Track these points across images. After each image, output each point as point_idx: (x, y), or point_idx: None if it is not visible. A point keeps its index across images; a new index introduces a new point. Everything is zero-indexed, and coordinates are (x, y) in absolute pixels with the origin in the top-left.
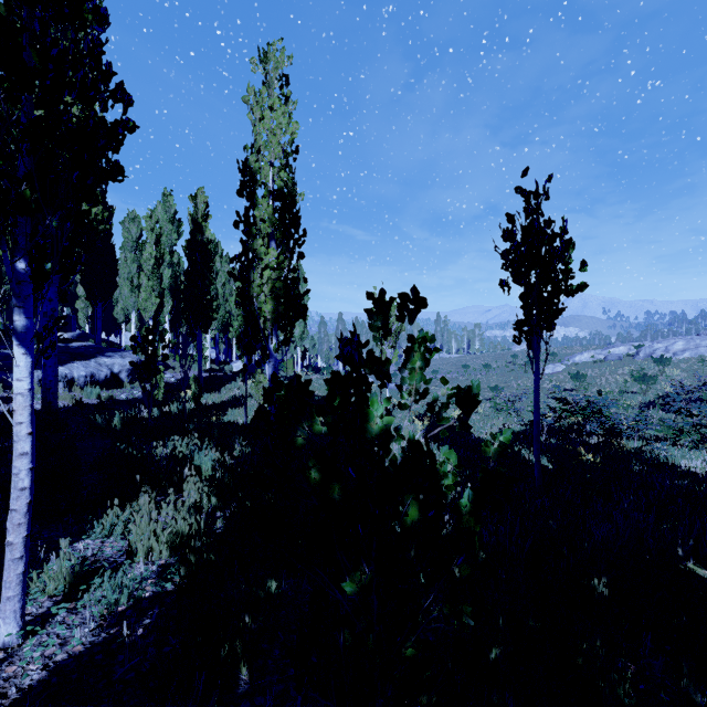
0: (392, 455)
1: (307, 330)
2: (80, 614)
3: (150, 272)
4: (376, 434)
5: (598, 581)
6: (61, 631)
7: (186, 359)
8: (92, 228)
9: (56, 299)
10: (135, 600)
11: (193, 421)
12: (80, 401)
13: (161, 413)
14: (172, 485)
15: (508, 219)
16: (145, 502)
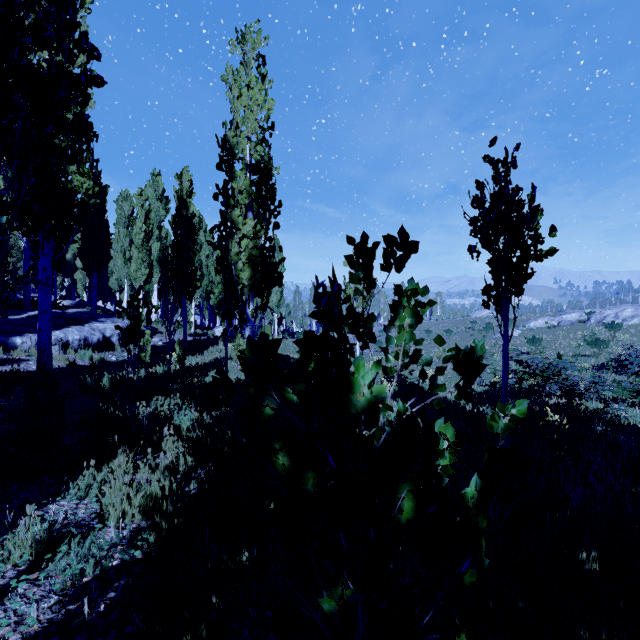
0: (376, 428)
1: (283, 298)
2: (42, 586)
3: (140, 245)
4: (361, 408)
5: (582, 551)
6: (19, 606)
7: (170, 324)
8: (83, 202)
9: (51, 268)
10: (100, 570)
11: (177, 381)
12: (73, 363)
13: (147, 374)
14: (152, 444)
15: (477, 186)
16: (123, 461)
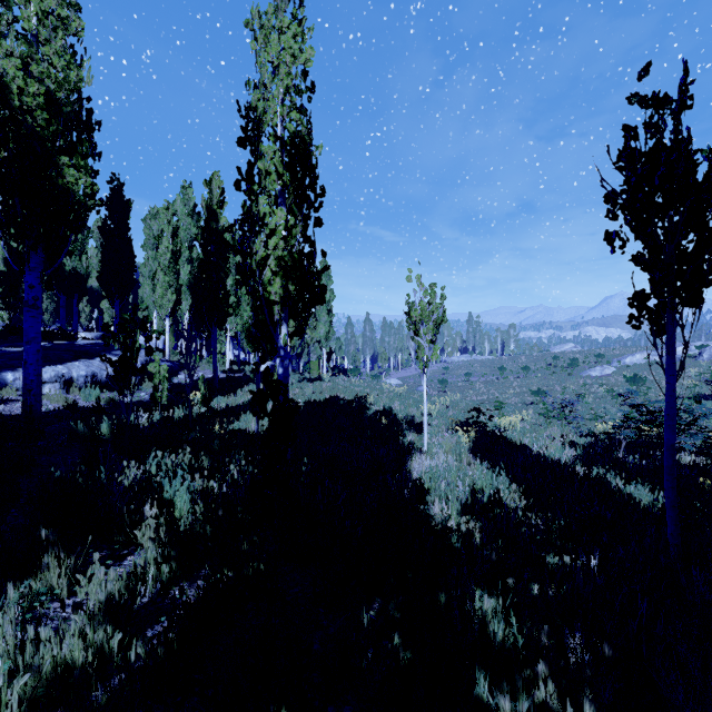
0: None
1: (333, 330)
2: None
3: (167, 267)
4: None
5: None
6: None
7: (190, 357)
8: (79, 202)
9: (39, 286)
10: None
11: (196, 429)
12: (73, 404)
13: (159, 419)
14: (123, 532)
15: (627, 134)
16: (52, 574)
